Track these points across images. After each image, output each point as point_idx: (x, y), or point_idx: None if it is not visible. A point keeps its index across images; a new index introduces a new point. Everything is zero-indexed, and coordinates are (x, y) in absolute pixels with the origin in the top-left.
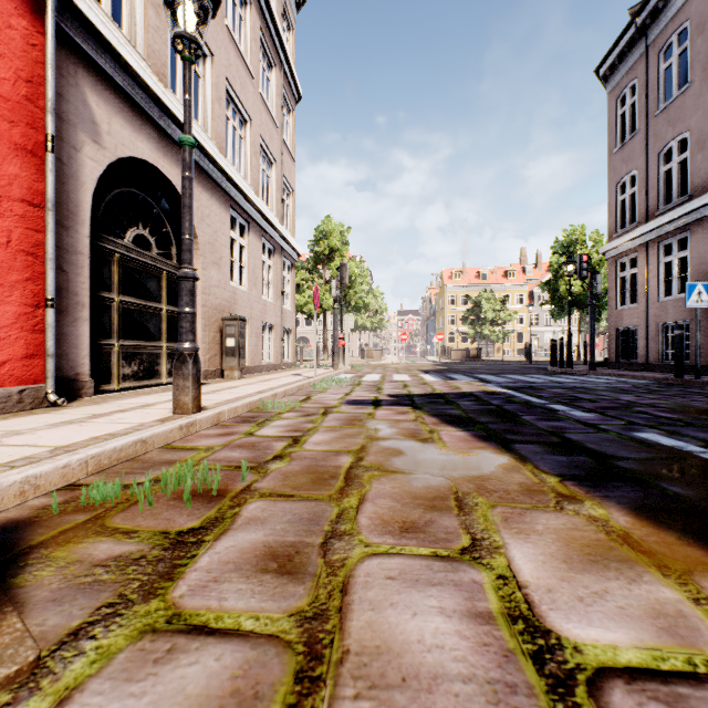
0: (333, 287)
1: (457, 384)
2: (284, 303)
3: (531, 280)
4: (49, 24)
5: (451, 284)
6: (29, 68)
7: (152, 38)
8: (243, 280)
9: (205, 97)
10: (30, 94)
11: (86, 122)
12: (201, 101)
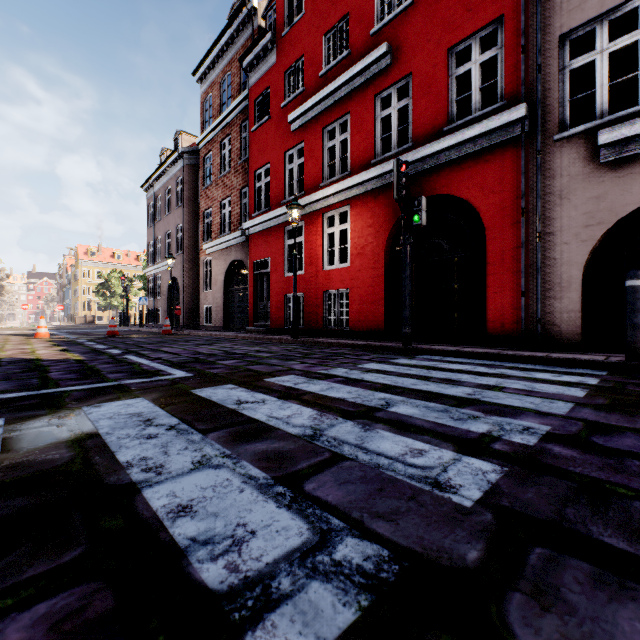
0: None
1: None
2: None
3: None
4: None
5: (87, 260)
6: None
7: None
8: None
9: None
10: None
11: None
12: None
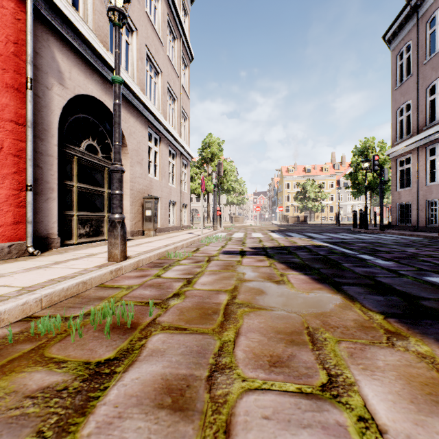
0: (213, 177)
1: (294, 240)
2: (183, 188)
3: (338, 173)
4: (28, 6)
5: (287, 176)
6: (15, 34)
7: (98, 18)
8: (157, 173)
9: (132, 57)
10: (16, 51)
11: (55, 71)
12: (130, 59)
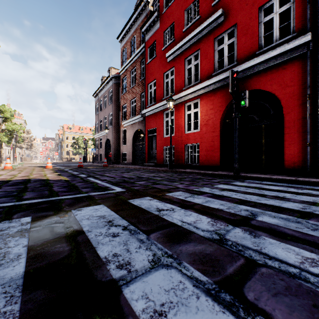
0: (13, 141)
1: None
2: None
3: None
4: None
5: (68, 131)
6: None
7: None
8: None
9: None
10: None
11: None
12: None
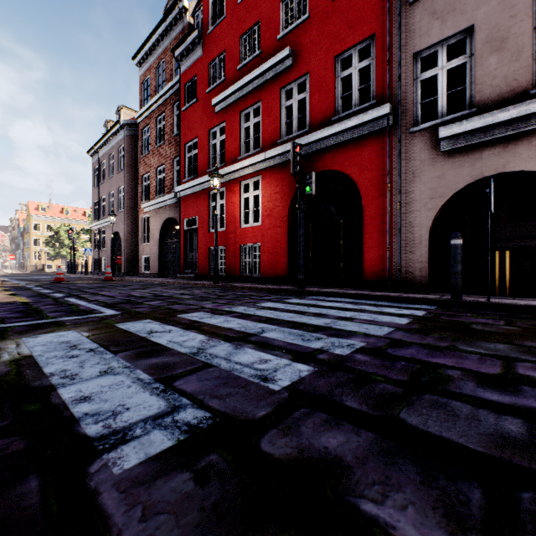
0: None
1: None
2: None
3: None
4: None
5: (38, 215)
6: None
7: None
8: None
9: None
10: None
11: None
12: None
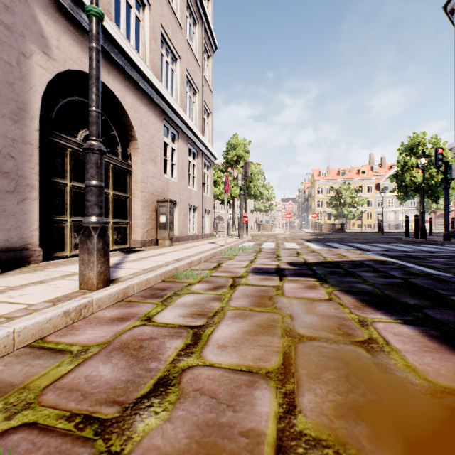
0: (239, 179)
1: (341, 252)
2: (205, 192)
3: (377, 175)
4: None
5: (319, 180)
6: None
7: None
8: (174, 174)
9: (144, 36)
10: None
11: (36, 35)
12: (141, 38)
